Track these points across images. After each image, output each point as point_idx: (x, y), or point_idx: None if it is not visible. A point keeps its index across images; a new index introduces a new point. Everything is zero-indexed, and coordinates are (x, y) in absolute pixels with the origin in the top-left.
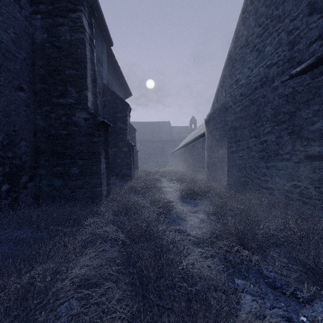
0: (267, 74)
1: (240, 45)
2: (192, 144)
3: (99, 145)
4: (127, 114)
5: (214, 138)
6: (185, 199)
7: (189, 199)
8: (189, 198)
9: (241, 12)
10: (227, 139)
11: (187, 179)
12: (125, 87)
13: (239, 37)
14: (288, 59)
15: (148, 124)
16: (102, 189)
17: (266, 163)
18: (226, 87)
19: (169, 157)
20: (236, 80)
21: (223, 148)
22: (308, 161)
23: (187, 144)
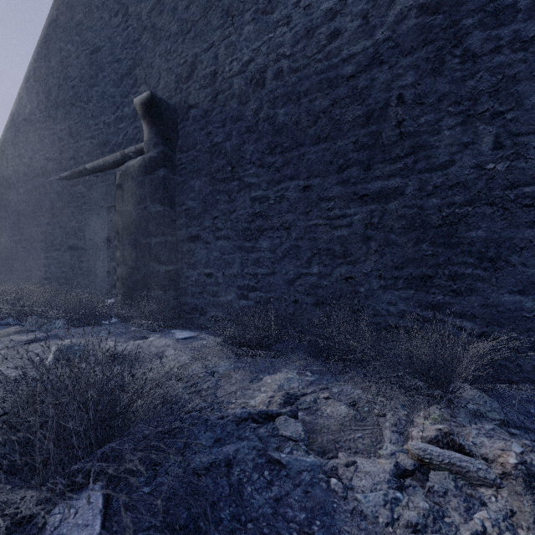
0: (47, 166)
1: (25, 116)
2: None
3: None
4: None
5: None
6: None
7: None
8: None
9: (25, 77)
10: (10, 225)
11: None
12: None
13: (23, 104)
14: (59, 162)
15: None
16: None
17: (46, 254)
18: (8, 155)
19: None
20: (20, 154)
21: (5, 236)
22: (69, 251)
23: None
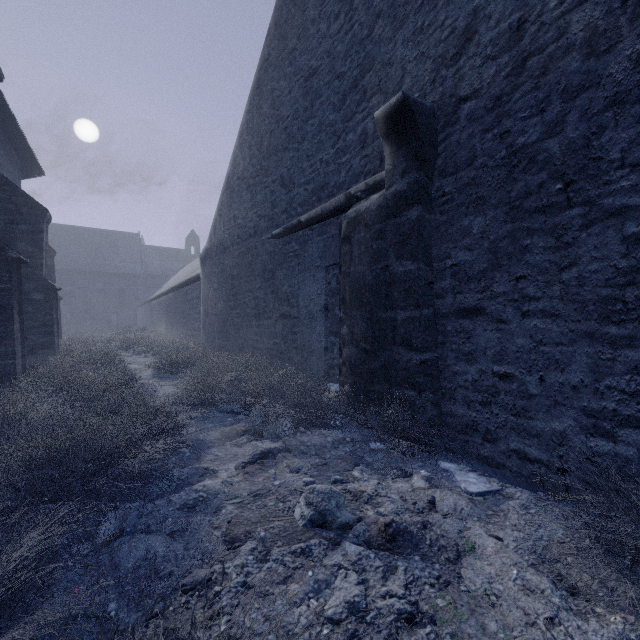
0: (259, 225)
1: (238, 174)
2: (183, 289)
3: (10, 295)
4: (44, 229)
5: (212, 286)
6: (162, 373)
7: (168, 373)
8: (168, 372)
9: (239, 134)
10: (226, 290)
11: (172, 349)
12: (26, 156)
13: (237, 163)
14: (271, 218)
15: (82, 233)
16: (17, 361)
17: (258, 322)
18: (225, 219)
19: (140, 310)
20: (234, 216)
21: (222, 301)
22: (281, 320)
23: (176, 288)
